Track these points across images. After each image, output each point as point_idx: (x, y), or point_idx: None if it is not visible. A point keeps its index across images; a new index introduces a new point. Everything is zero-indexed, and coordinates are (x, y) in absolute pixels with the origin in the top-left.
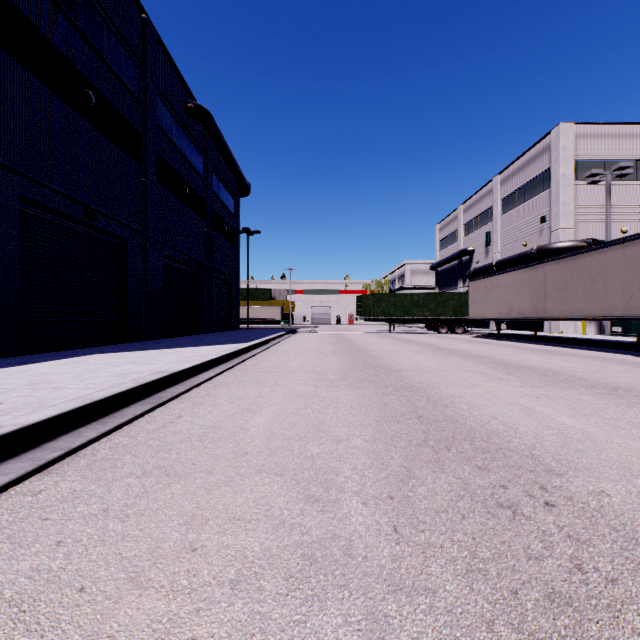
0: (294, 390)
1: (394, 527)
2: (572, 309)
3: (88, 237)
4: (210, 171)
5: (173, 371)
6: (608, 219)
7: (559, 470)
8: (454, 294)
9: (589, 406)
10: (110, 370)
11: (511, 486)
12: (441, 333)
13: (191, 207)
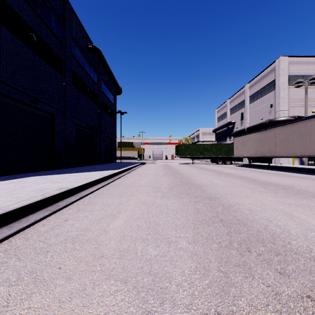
0: (141, 199)
1: None
2: (291, 152)
3: (32, 113)
4: (100, 81)
5: (70, 188)
6: (306, 105)
7: None
8: (225, 144)
9: None
10: (34, 187)
11: None
12: (219, 164)
13: (90, 99)
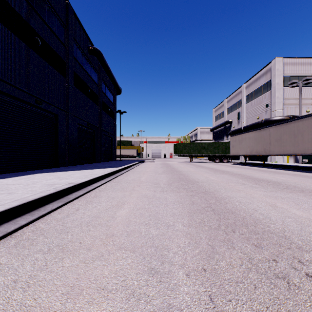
0: (142, 193)
1: (210, 296)
2: (284, 150)
3: (37, 113)
4: (101, 81)
5: (77, 183)
6: (300, 105)
7: (305, 247)
8: (222, 143)
9: (306, 203)
10: (44, 182)
11: (279, 260)
12: (216, 162)
13: (91, 99)
